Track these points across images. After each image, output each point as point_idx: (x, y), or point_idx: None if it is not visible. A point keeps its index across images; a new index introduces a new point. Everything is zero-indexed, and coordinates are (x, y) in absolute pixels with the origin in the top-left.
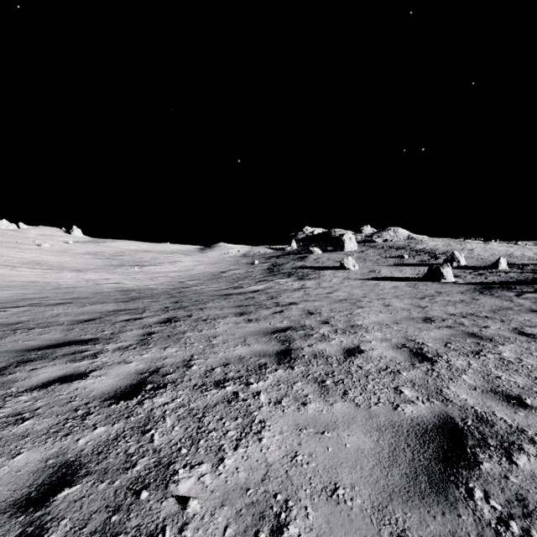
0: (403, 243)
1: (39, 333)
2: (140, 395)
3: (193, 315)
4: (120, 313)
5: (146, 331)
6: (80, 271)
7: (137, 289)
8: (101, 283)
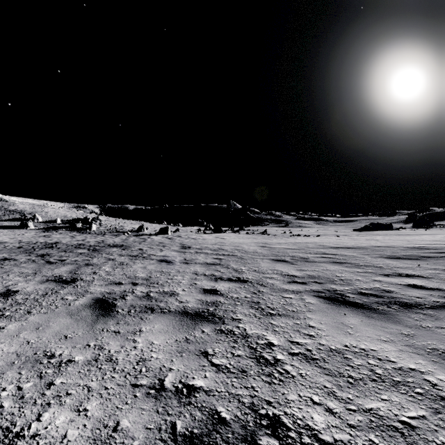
0: None
1: None
2: None
3: None
4: None
5: None
6: None
7: None
8: None
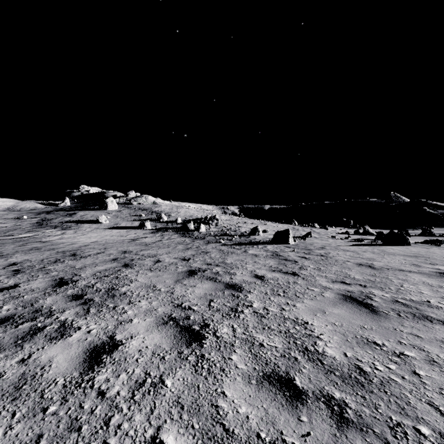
0: (148, 206)
1: None
2: None
3: None
4: None
5: None
6: None
7: None
8: None
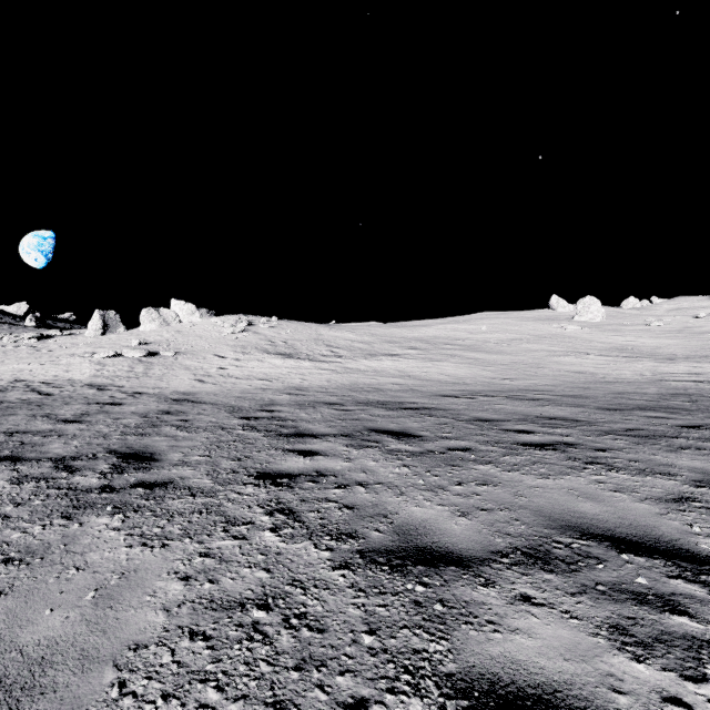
0: None
1: (420, 420)
2: (263, 481)
3: (609, 451)
4: (540, 421)
5: (468, 446)
6: (669, 360)
7: (704, 395)
8: (671, 379)
